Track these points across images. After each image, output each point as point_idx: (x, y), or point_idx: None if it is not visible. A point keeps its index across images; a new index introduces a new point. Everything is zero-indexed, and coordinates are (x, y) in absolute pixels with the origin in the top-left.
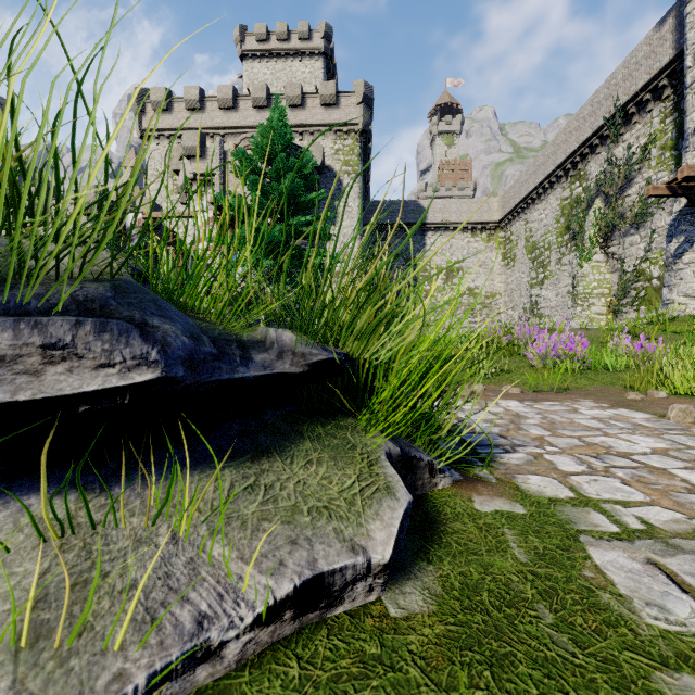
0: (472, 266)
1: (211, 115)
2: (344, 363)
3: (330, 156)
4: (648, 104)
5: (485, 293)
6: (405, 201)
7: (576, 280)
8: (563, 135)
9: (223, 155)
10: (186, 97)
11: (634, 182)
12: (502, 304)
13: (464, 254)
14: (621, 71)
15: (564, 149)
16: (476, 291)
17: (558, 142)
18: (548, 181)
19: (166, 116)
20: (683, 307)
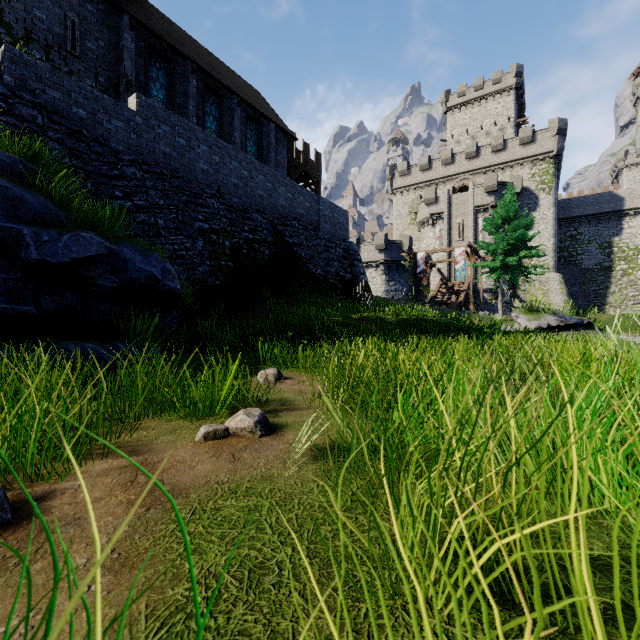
0: None
1: (435, 171)
2: (591, 323)
3: (527, 180)
4: None
5: None
6: (599, 194)
7: None
8: None
9: (449, 199)
10: (420, 164)
11: None
12: None
13: None
14: None
15: None
16: None
17: None
18: None
19: (407, 178)
20: None
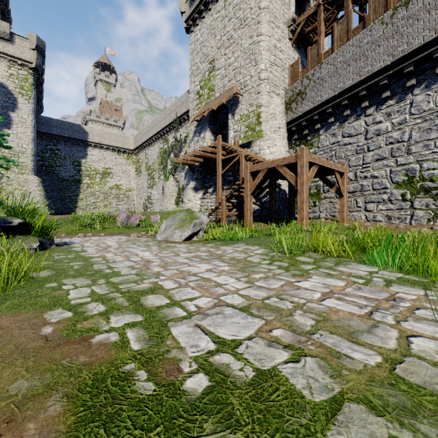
0: (118, 172)
1: None
2: (28, 223)
3: (4, 77)
4: (186, 121)
5: (126, 188)
6: (72, 123)
7: (164, 188)
8: (160, 118)
9: None
10: None
11: (183, 150)
12: (135, 195)
13: (113, 164)
14: (178, 102)
15: (160, 125)
16: (120, 187)
17: (158, 120)
18: (155, 137)
19: None
20: (187, 205)
